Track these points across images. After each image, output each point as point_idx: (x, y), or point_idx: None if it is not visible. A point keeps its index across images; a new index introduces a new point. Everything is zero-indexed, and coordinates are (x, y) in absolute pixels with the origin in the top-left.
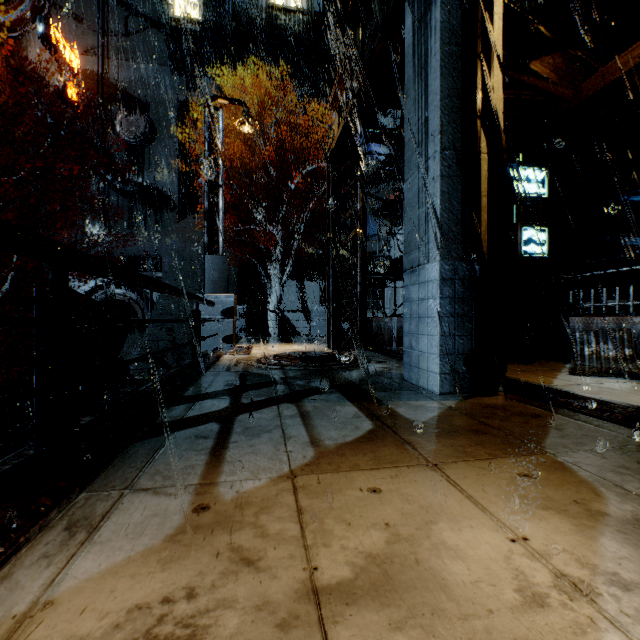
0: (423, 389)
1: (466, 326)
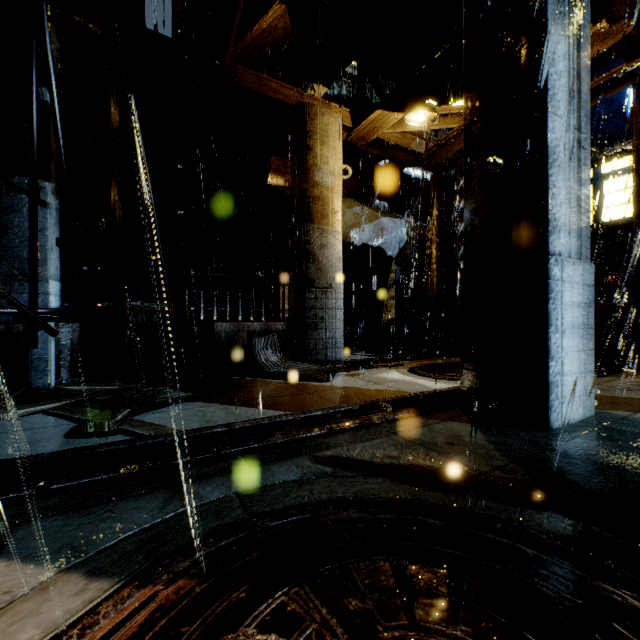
0: (585, 420)
1: None
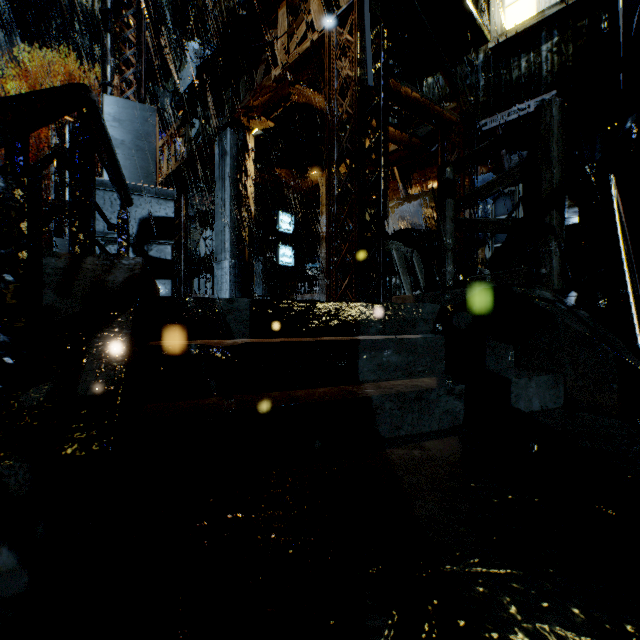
0: None
1: (240, 287)
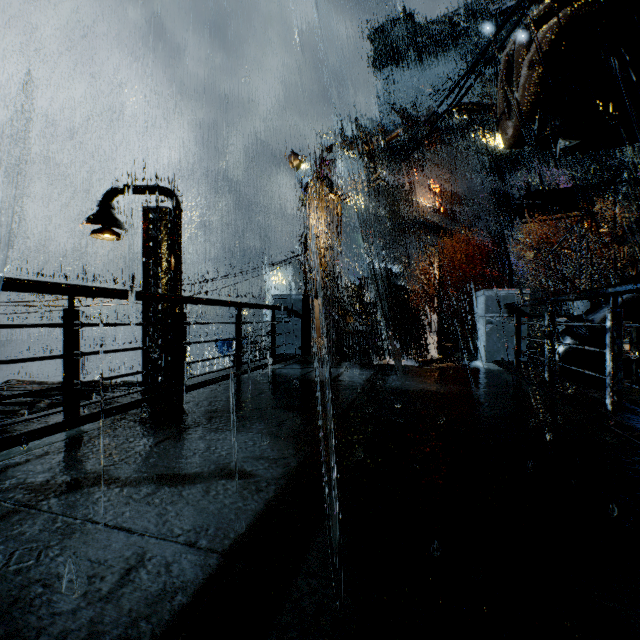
0: None
1: None
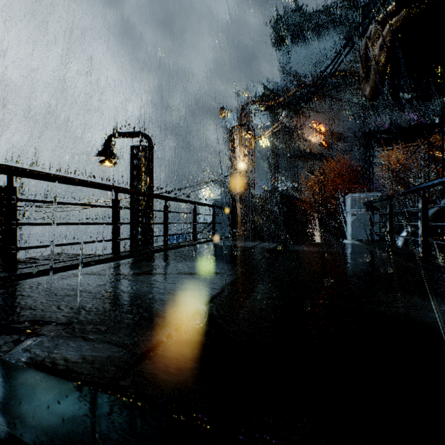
0: None
1: None
